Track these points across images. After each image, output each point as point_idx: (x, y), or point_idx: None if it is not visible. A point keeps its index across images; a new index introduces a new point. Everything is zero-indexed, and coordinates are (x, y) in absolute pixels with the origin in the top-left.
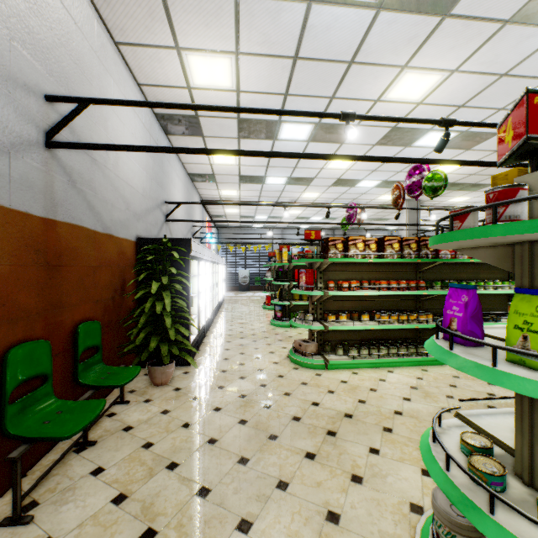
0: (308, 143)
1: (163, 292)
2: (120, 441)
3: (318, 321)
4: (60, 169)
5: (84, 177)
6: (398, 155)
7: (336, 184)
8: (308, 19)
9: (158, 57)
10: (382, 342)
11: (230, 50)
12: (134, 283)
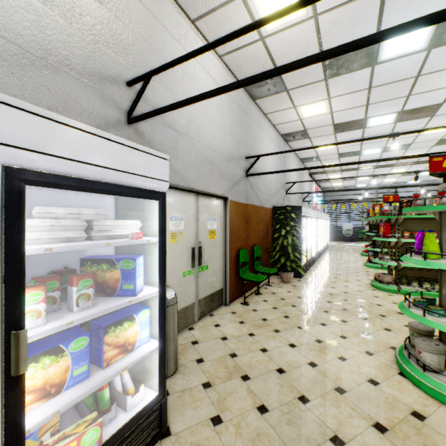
0: (396, 123)
1: (287, 234)
2: (271, 296)
3: (395, 261)
4: (248, 183)
5: (255, 183)
6: None
7: (440, 143)
8: (373, 72)
9: (284, 113)
10: None
11: (324, 98)
12: (271, 230)
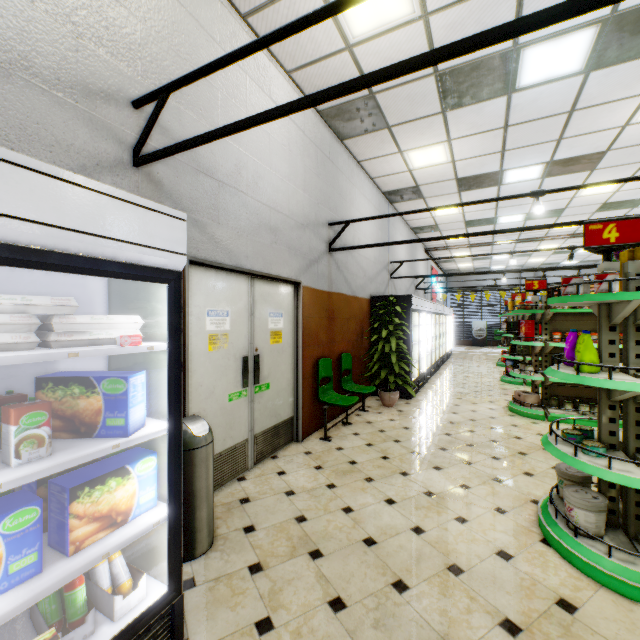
0: (543, 179)
1: (390, 337)
2: (365, 426)
3: (542, 374)
4: (333, 262)
5: (343, 262)
6: None
7: (603, 209)
8: (510, 103)
9: (386, 160)
10: None
11: (442, 140)
12: (368, 331)
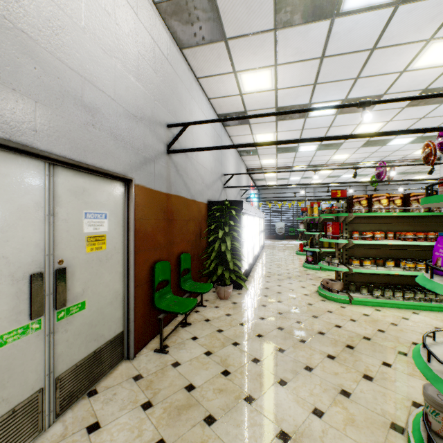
0: (336, 116)
1: (225, 237)
2: (204, 326)
3: (343, 265)
4: (172, 164)
5: (182, 167)
6: (433, 112)
7: (366, 145)
8: (331, 30)
9: (221, 80)
10: (408, 287)
11: (271, 64)
12: (206, 231)
